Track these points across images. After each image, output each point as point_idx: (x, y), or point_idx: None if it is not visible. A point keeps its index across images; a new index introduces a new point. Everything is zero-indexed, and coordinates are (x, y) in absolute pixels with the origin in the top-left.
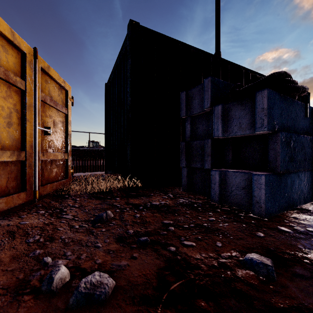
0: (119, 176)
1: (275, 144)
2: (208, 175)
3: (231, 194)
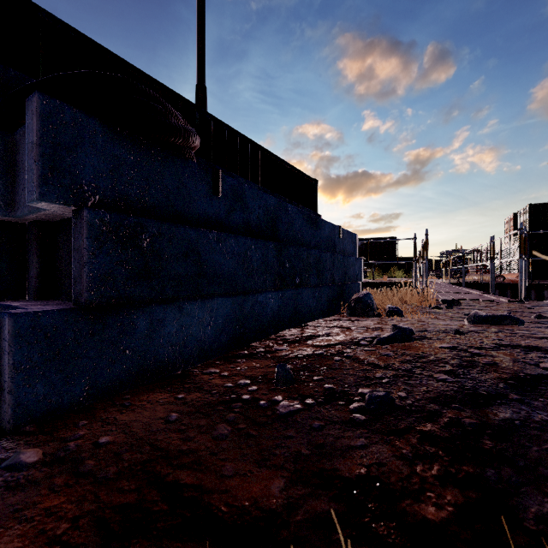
0: None
1: (80, 238)
2: None
3: None
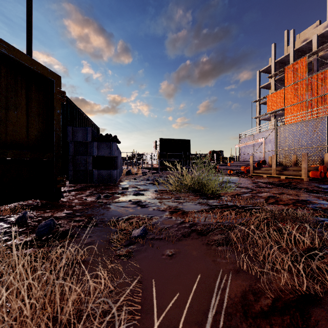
0: None
1: (116, 160)
2: (90, 173)
3: (103, 179)
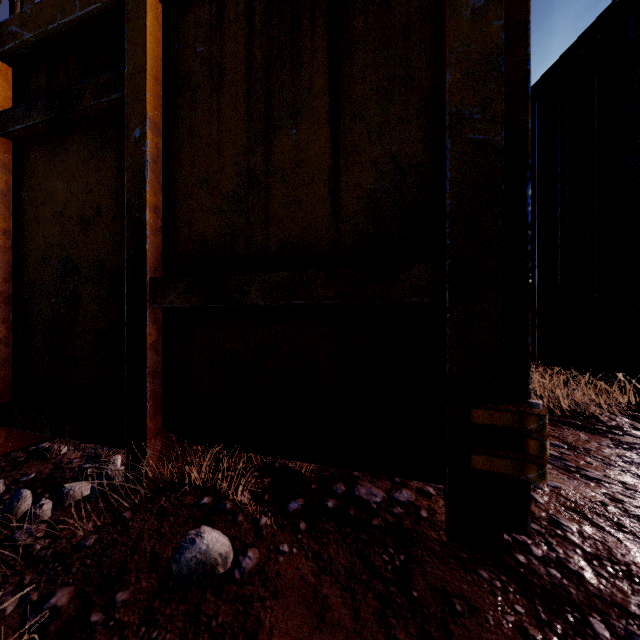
0: (619, 375)
1: None
2: None
3: None
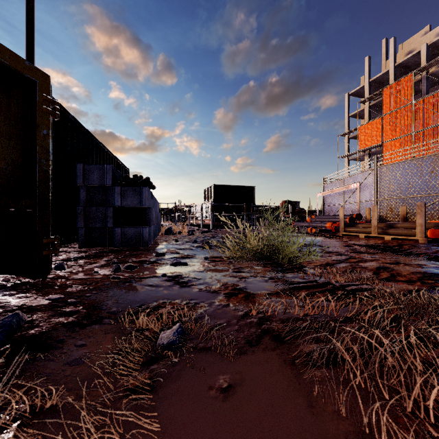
0: None
1: (149, 213)
2: (110, 231)
3: (128, 240)
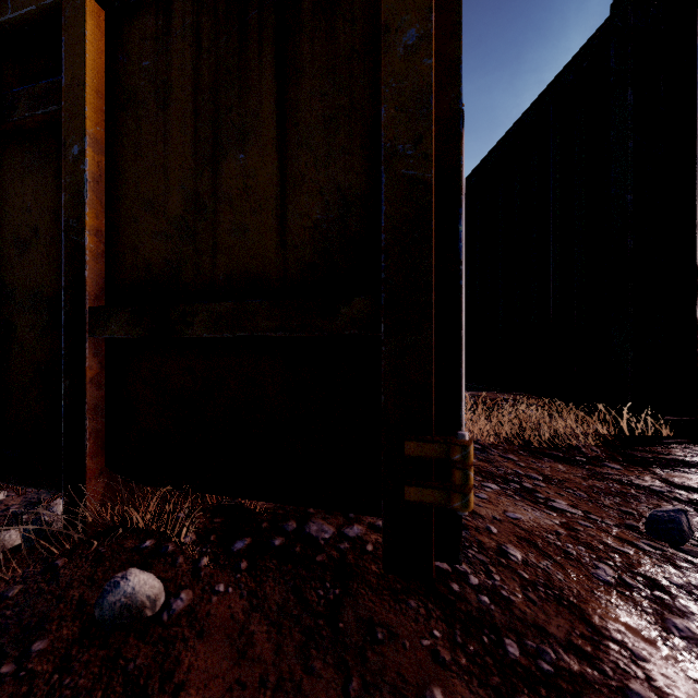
0: (599, 406)
1: None
2: None
3: None
